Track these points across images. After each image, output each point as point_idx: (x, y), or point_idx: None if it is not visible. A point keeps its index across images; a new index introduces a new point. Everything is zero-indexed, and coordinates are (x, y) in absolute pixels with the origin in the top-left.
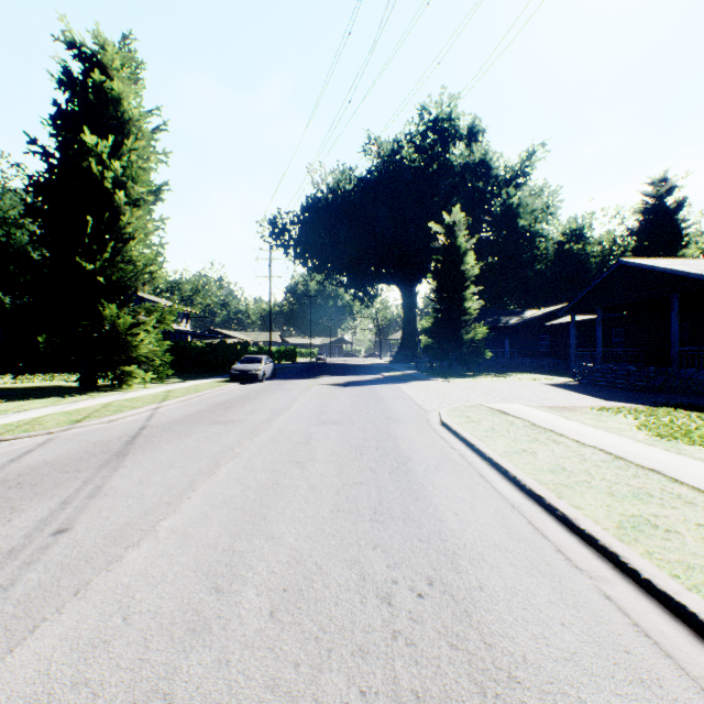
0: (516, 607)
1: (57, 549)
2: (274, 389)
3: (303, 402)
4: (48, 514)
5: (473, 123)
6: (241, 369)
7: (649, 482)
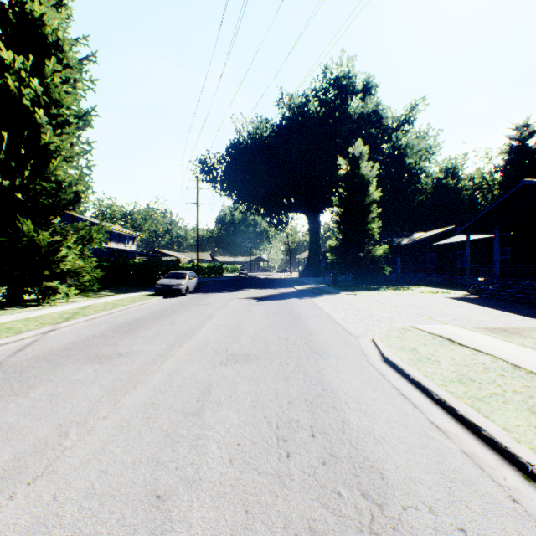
0: None
1: None
2: (192, 304)
3: (216, 321)
4: None
5: (367, 80)
6: (165, 283)
7: None
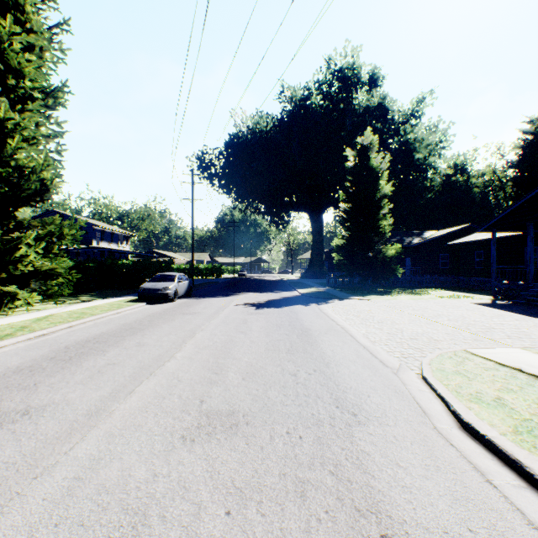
0: None
1: None
2: (177, 313)
3: (199, 340)
4: None
5: (373, 71)
6: (149, 287)
7: None
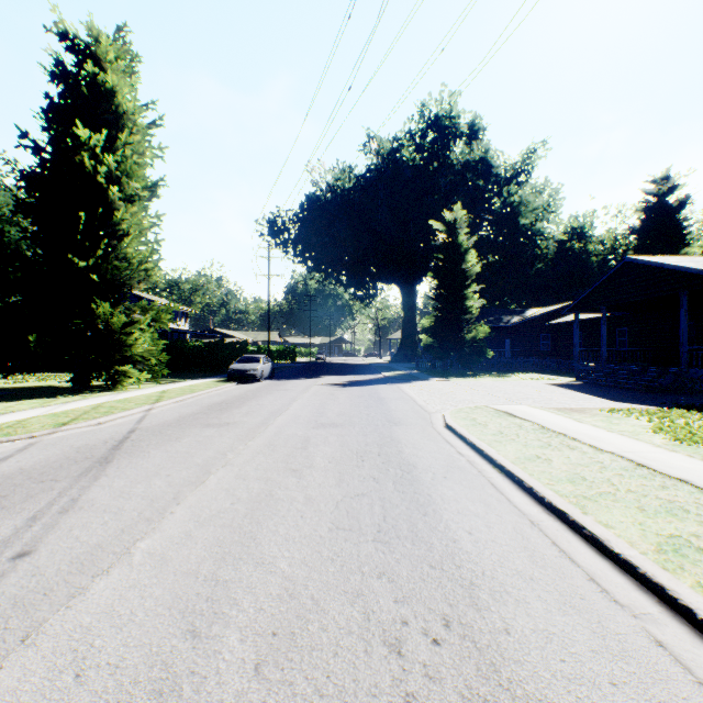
0: (552, 659)
1: (13, 578)
2: (272, 390)
3: (301, 403)
4: (12, 533)
5: (474, 121)
6: (238, 368)
7: (680, 494)
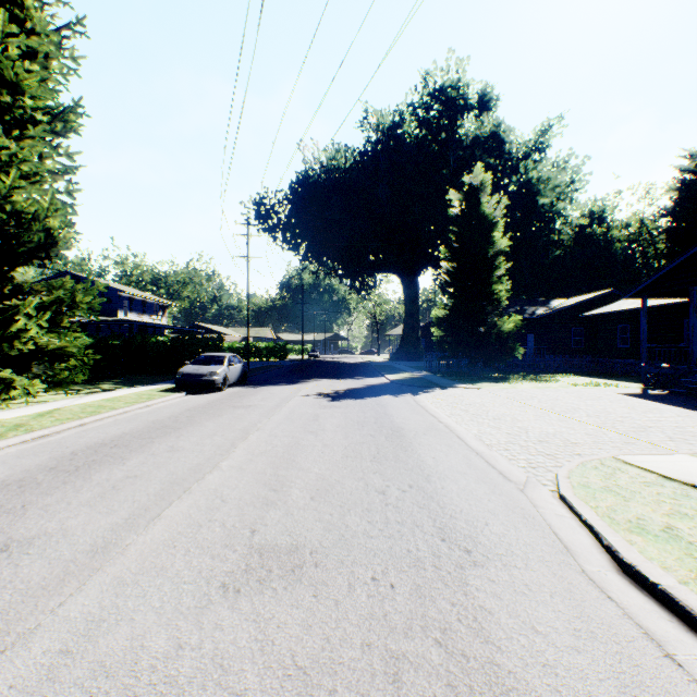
0: None
1: None
2: (226, 407)
3: (253, 443)
4: None
5: (484, 90)
6: (190, 372)
7: None
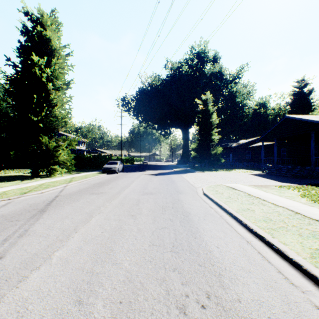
0: (264, 316)
1: None
2: (123, 177)
3: (136, 183)
4: None
5: (215, 54)
6: (107, 167)
7: (318, 227)
